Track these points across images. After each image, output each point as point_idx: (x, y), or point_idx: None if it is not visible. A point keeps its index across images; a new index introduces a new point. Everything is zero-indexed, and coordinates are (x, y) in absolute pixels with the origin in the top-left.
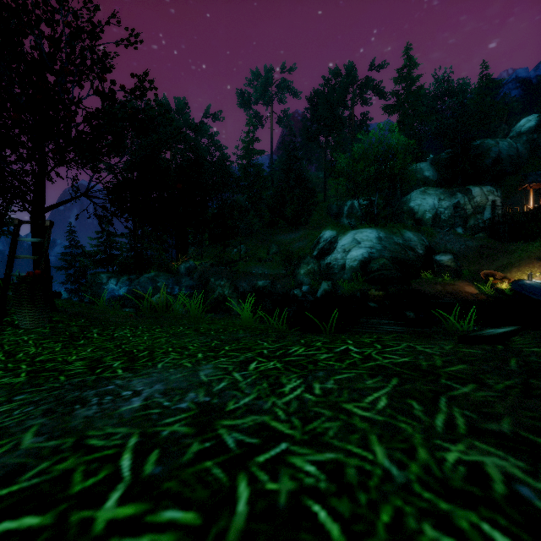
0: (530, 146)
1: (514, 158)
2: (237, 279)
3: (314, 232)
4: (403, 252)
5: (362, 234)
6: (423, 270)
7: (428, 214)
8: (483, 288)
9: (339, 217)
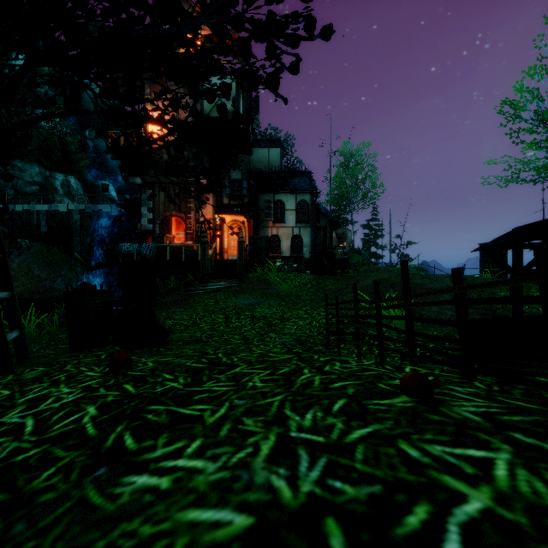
0: None
1: None
2: None
3: None
4: None
5: None
6: None
7: None
8: None
9: None
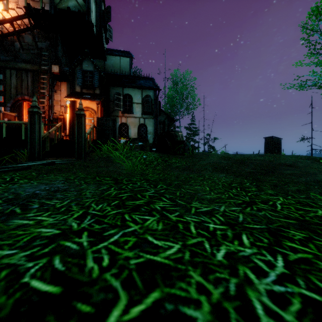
0: None
1: None
2: None
3: None
4: None
5: None
6: None
7: None
8: None
9: None
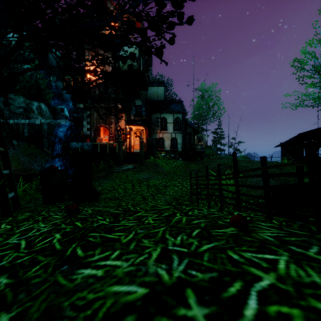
0: None
1: None
2: None
3: None
4: None
5: None
6: None
7: None
8: None
9: None
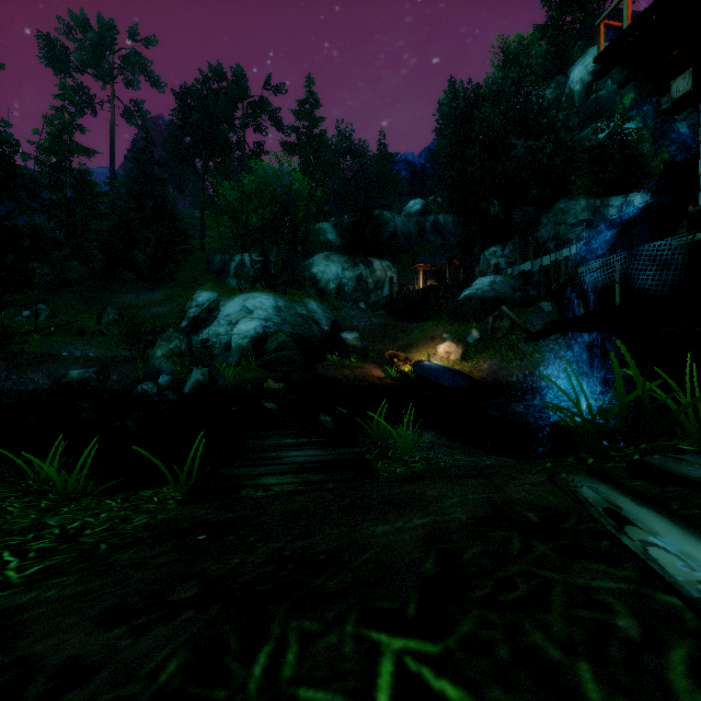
0: (419, 228)
1: (407, 236)
2: (19, 367)
3: (185, 293)
4: (307, 327)
5: (255, 300)
6: (330, 350)
7: (332, 284)
8: (389, 371)
9: (224, 276)
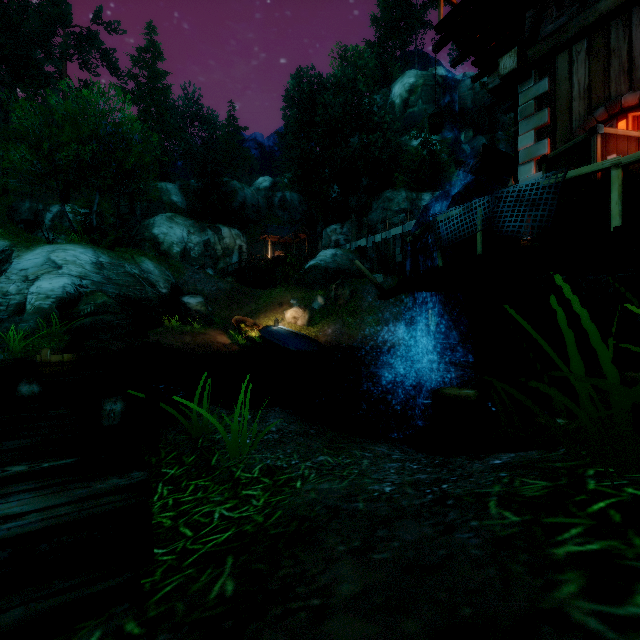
0: (267, 202)
1: (256, 208)
2: None
3: None
4: (139, 288)
5: (65, 253)
6: (168, 315)
7: (177, 247)
8: (235, 337)
9: (35, 228)
